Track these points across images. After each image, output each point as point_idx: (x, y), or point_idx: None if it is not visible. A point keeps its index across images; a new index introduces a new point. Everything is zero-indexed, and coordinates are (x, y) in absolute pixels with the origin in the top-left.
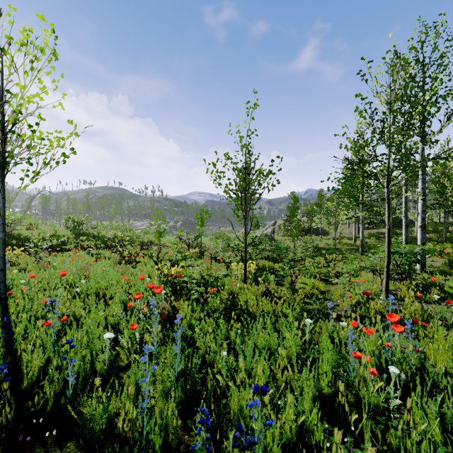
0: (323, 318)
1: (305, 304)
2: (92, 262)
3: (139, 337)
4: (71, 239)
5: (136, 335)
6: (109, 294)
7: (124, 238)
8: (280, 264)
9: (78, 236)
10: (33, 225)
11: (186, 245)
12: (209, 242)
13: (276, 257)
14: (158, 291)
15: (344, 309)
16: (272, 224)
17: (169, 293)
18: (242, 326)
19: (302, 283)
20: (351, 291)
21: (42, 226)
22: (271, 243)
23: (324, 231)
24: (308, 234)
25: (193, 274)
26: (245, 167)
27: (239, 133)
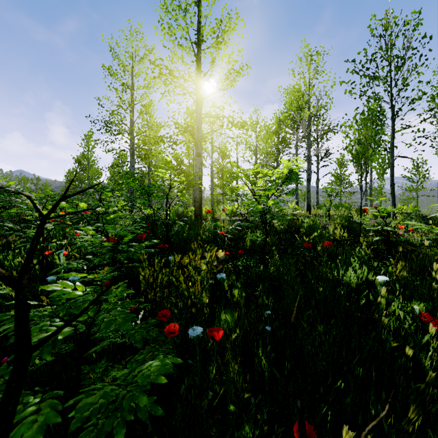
0: None
1: None
2: None
3: None
4: None
5: None
6: None
7: None
8: None
9: None
10: None
11: None
12: None
13: None
14: None
15: None
16: None
17: None
18: None
19: None
20: None
21: None
22: None
23: None
24: None
25: None
26: None
27: None
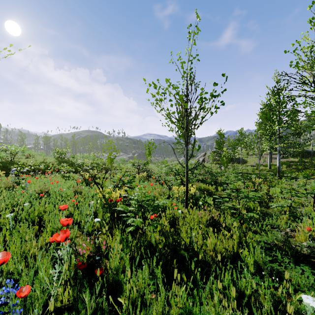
0: (290, 262)
1: (252, 233)
2: (62, 183)
3: (42, 298)
4: (55, 165)
5: (34, 299)
6: (48, 219)
7: (86, 164)
8: (213, 186)
9: (60, 163)
10: (31, 155)
11: (139, 170)
12: (156, 168)
13: (209, 180)
14: (59, 238)
15: (303, 244)
16: (203, 154)
17: (108, 219)
18: (186, 272)
19: (255, 214)
20: (310, 222)
21: (38, 156)
22: (204, 169)
23: (243, 160)
24: (230, 162)
25: (131, 201)
26: (187, 92)
27: (180, 59)
